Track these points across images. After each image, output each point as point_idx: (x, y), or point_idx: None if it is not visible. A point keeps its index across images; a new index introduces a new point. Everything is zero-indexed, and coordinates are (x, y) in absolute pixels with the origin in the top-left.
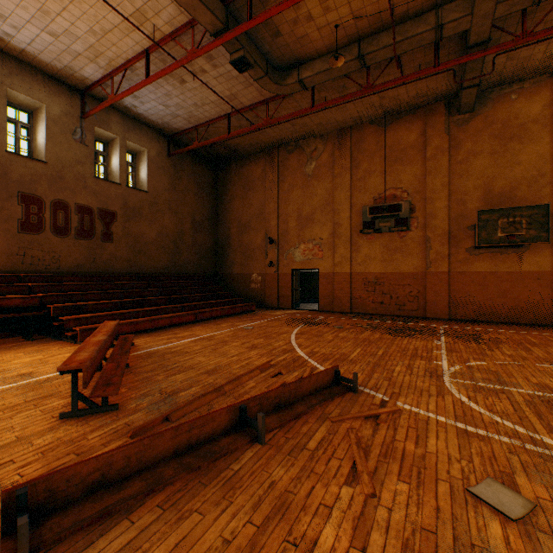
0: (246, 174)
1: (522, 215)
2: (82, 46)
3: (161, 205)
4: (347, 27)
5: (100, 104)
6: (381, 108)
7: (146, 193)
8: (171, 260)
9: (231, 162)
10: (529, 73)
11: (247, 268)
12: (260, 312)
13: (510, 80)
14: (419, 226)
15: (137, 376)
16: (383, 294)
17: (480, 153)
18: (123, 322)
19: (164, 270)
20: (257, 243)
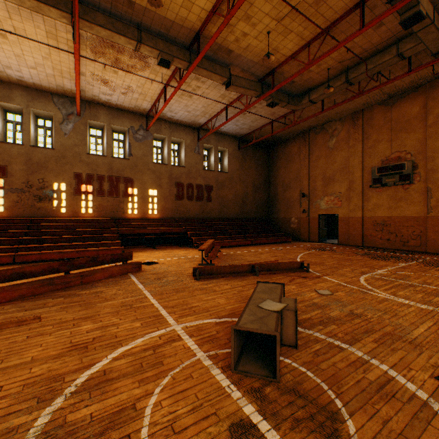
0: (287, 152)
1: None
2: (199, 112)
3: (234, 178)
4: (336, 67)
5: (206, 134)
6: (384, 94)
7: (227, 173)
8: (240, 210)
9: (277, 145)
10: None
11: (288, 214)
12: (294, 243)
13: None
14: (421, 180)
15: (221, 259)
16: (389, 233)
17: None
18: (216, 241)
19: (236, 215)
20: (294, 197)
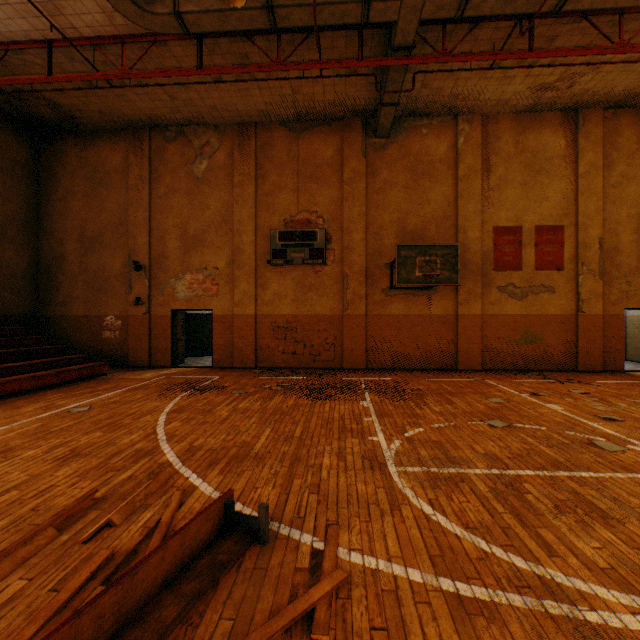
0: (95, 160)
1: (437, 254)
2: None
3: None
4: None
5: None
6: (294, 106)
7: None
8: None
9: (66, 136)
10: (438, 110)
11: (97, 307)
12: (117, 375)
13: (422, 113)
14: (336, 261)
15: None
16: (296, 342)
17: (396, 185)
18: None
19: None
20: (114, 268)
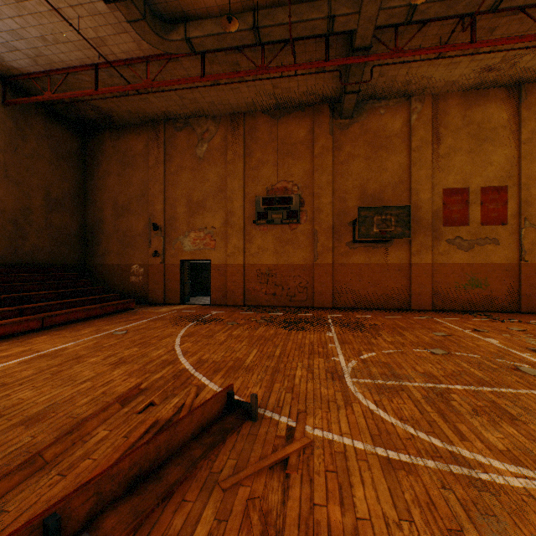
0: (125, 148)
1: (392, 214)
2: None
3: None
4: None
5: None
6: (274, 98)
7: None
8: (9, 246)
9: (104, 131)
10: (393, 93)
11: (126, 258)
12: (141, 310)
13: (380, 96)
14: (308, 220)
15: None
16: (275, 285)
17: (358, 157)
18: None
19: None
20: (138, 229)
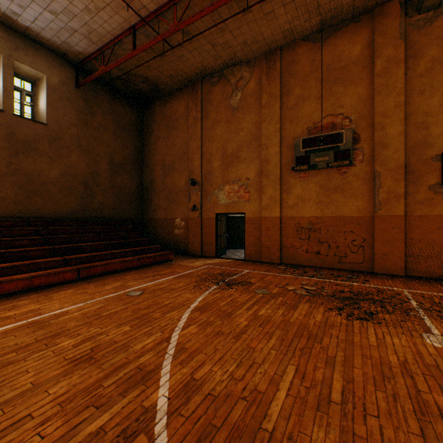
0: (170, 113)
1: None
2: None
3: (66, 141)
4: None
5: None
6: (318, 14)
7: (44, 125)
8: (81, 203)
9: (155, 101)
10: None
11: (171, 212)
12: (177, 262)
13: None
14: (365, 160)
15: None
16: (319, 242)
17: None
18: None
19: (71, 214)
20: (180, 185)
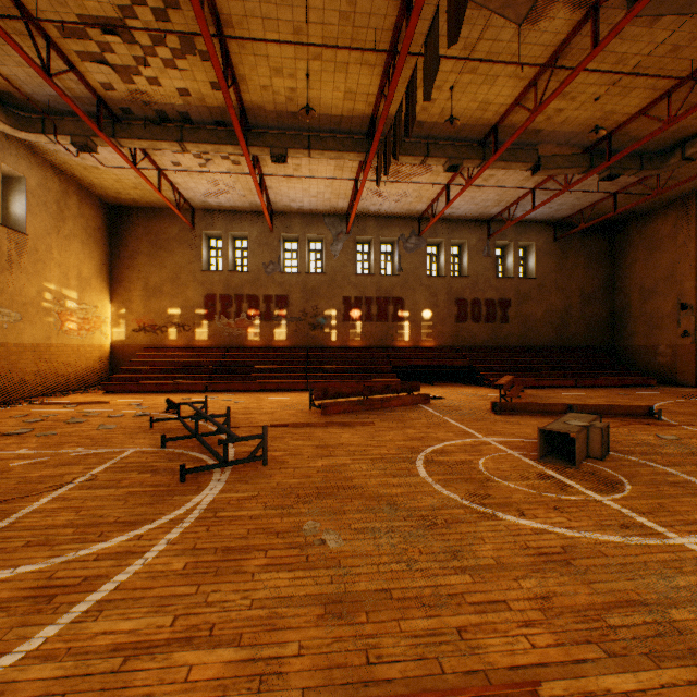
0: (649, 233)
1: None
2: (490, 202)
3: (546, 286)
4: None
5: (500, 229)
6: None
7: (533, 279)
8: (556, 334)
9: (629, 223)
10: None
11: (651, 339)
12: (660, 387)
13: None
14: None
15: (524, 400)
16: None
17: None
18: (516, 379)
19: (550, 343)
20: (664, 310)
